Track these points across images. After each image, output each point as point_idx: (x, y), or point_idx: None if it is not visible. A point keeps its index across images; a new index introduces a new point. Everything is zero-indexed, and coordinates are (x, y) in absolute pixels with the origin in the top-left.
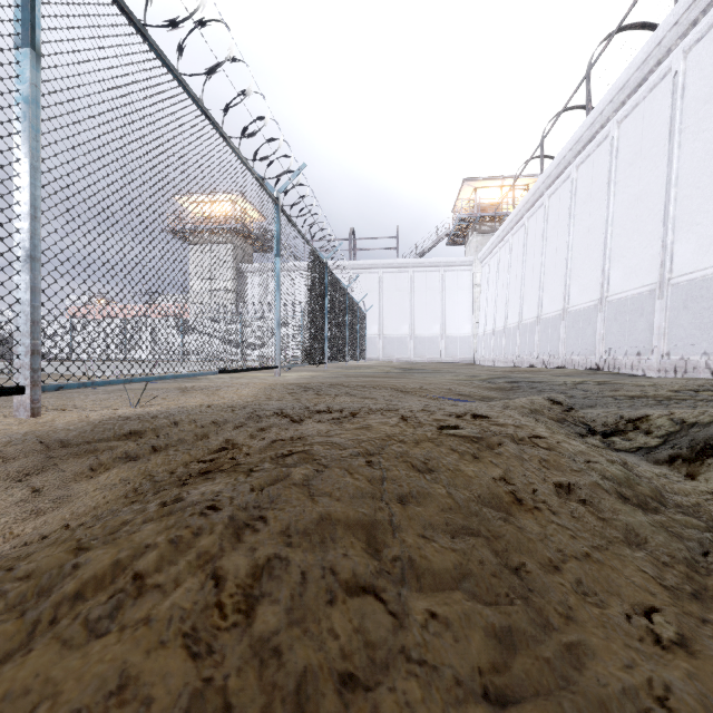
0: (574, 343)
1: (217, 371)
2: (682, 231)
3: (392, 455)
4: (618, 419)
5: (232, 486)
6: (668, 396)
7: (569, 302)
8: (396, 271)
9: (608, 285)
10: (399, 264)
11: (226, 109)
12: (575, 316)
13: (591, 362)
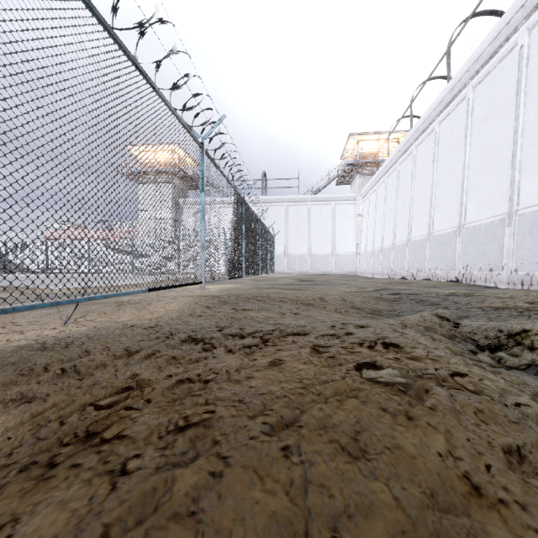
0: (437, 261)
1: (147, 289)
2: (527, 172)
3: (314, 428)
4: (498, 333)
5: (74, 528)
6: (527, 307)
7: (433, 228)
8: (297, 204)
9: (465, 215)
10: (300, 199)
11: (158, 67)
12: (438, 240)
13: (451, 276)
